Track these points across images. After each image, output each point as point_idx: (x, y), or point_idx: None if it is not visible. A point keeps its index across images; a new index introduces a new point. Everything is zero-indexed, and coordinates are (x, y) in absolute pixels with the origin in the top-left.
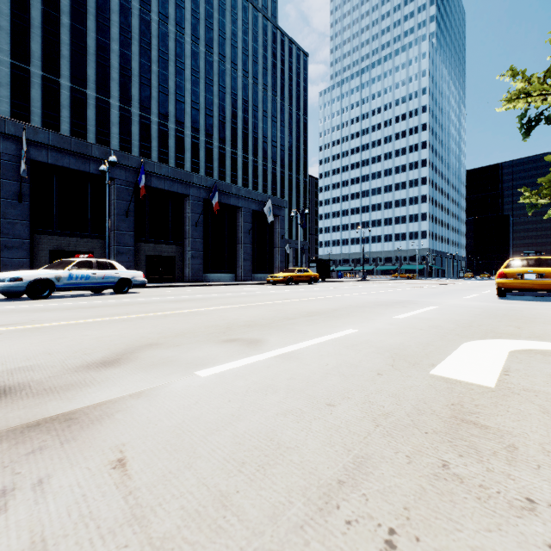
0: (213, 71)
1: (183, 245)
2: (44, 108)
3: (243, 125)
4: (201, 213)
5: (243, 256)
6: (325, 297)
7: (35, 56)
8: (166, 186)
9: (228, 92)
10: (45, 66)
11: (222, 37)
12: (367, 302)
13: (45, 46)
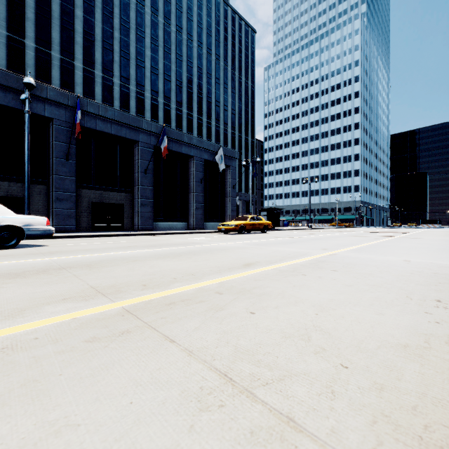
0: (171, 41)
1: (133, 193)
2: (9, 67)
3: (198, 90)
4: (150, 159)
5: (195, 205)
6: (311, 258)
7: (0, 17)
8: (113, 130)
9: (185, 60)
10: (10, 27)
11: (179, 10)
12: (438, 281)
13: (10, 8)
